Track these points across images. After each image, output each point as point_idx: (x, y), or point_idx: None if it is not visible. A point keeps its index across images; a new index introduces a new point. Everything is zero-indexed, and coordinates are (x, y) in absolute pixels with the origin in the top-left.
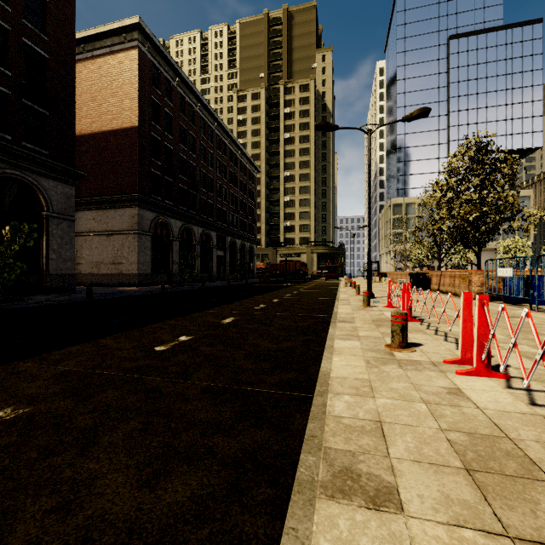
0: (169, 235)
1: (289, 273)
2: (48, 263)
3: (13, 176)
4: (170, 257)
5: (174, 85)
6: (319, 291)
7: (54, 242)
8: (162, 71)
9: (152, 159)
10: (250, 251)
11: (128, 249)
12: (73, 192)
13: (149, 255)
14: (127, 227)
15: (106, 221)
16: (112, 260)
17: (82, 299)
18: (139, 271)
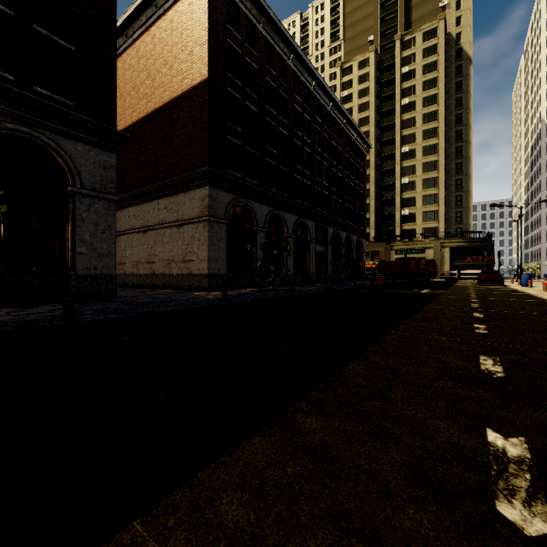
0: (253, 224)
1: (410, 274)
2: (75, 259)
3: (18, 134)
4: (254, 253)
5: (259, 28)
6: (541, 315)
7: (85, 229)
8: (242, 8)
9: (227, 123)
10: (358, 246)
11: (198, 243)
12: (113, 162)
13: (224, 250)
14: (197, 214)
15: (176, 209)
16: (182, 256)
17: (55, 320)
18: (210, 270)
